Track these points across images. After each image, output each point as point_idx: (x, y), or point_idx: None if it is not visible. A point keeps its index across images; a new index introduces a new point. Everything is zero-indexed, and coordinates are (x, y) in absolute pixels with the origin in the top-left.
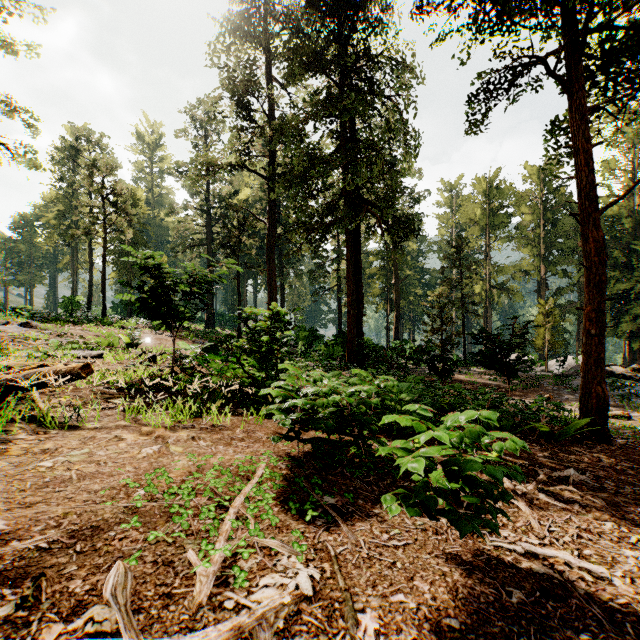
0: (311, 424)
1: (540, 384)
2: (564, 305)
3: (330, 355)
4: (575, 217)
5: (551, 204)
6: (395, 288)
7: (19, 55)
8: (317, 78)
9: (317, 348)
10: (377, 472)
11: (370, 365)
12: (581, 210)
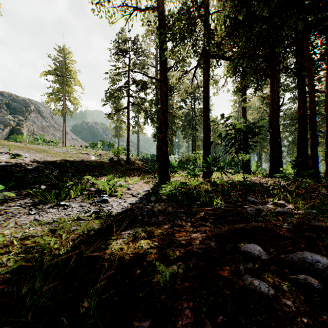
0: None
1: None
2: None
3: None
4: None
5: None
6: None
7: None
8: None
9: None
10: None
11: None
12: None
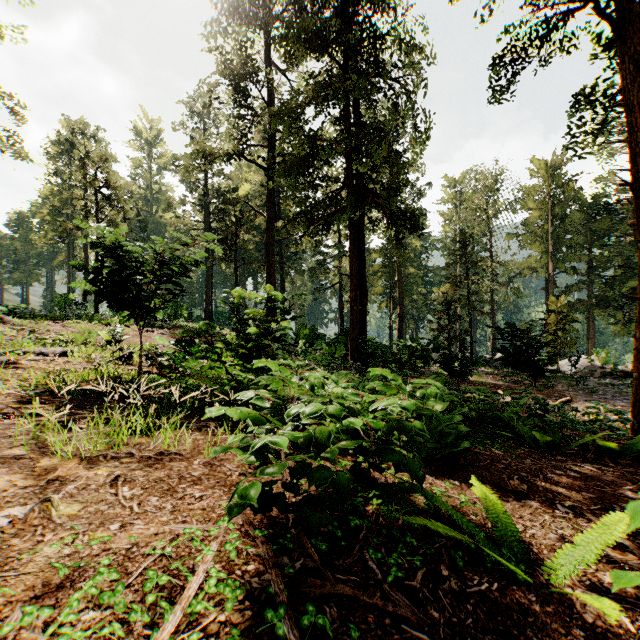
0: (304, 475)
1: (554, 385)
2: (573, 303)
3: (332, 354)
4: (628, 186)
5: (559, 199)
6: (399, 285)
7: (4, 38)
8: (318, 61)
9: (318, 347)
10: (423, 553)
11: (377, 364)
12: (633, 179)
